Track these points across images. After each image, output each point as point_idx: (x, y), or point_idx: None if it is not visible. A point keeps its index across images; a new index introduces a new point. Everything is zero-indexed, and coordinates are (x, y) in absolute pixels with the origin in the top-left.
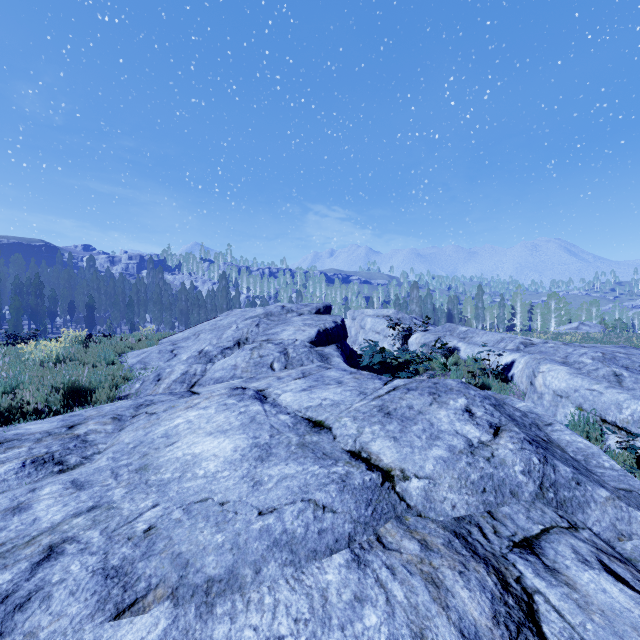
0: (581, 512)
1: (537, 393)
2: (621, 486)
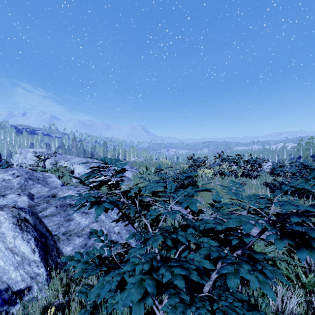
0: (30, 190)
1: (75, 175)
2: (53, 186)
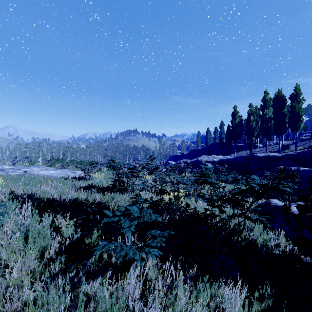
0: None
1: None
2: None
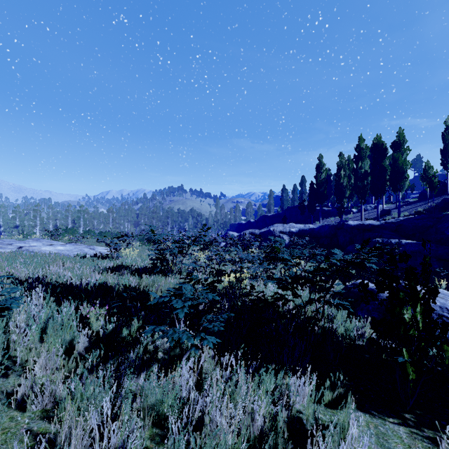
0: None
1: None
2: None
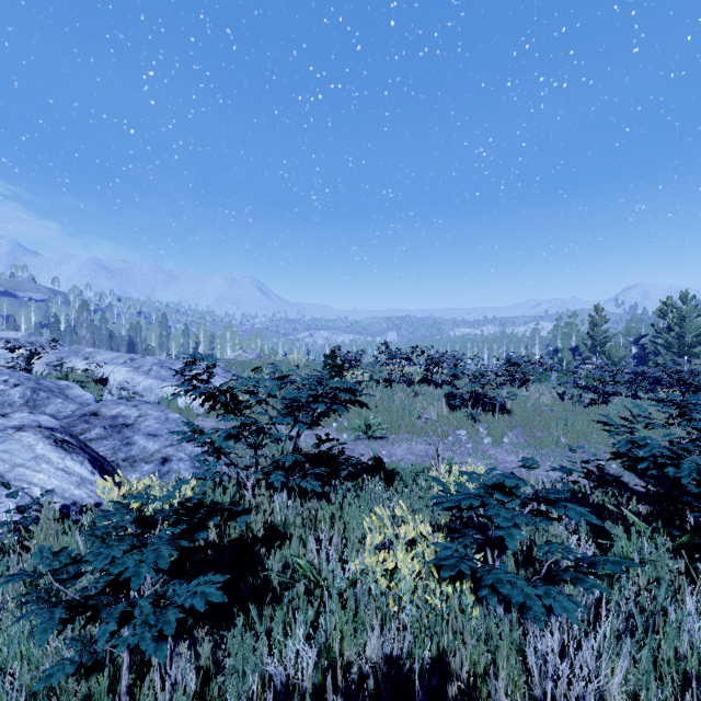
0: (45, 407)
1: (111, 386)
2: (81, 402)
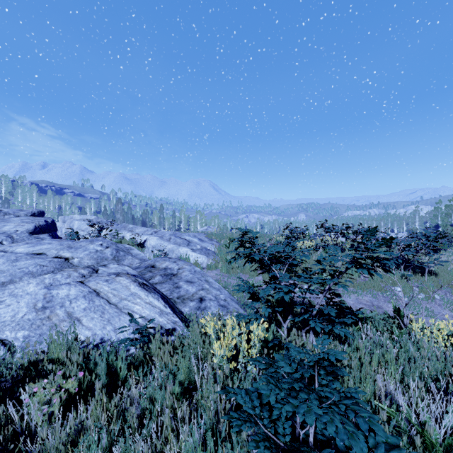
0: (123, 261)
1: (148, 248)
2: (140, 258)
